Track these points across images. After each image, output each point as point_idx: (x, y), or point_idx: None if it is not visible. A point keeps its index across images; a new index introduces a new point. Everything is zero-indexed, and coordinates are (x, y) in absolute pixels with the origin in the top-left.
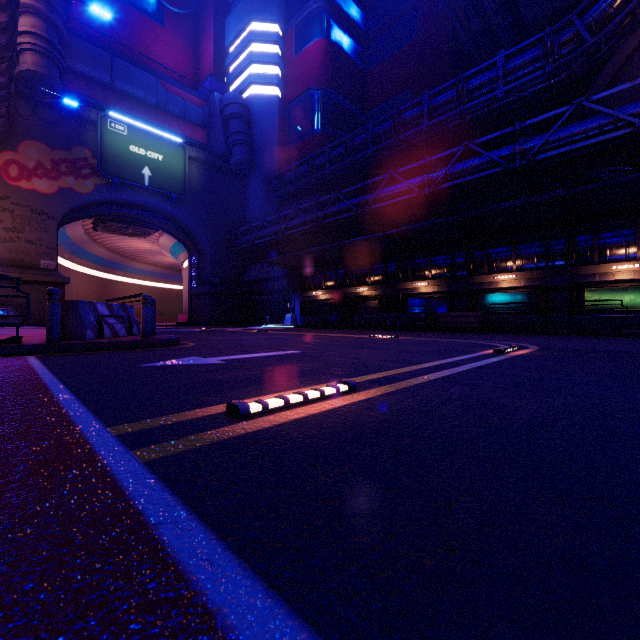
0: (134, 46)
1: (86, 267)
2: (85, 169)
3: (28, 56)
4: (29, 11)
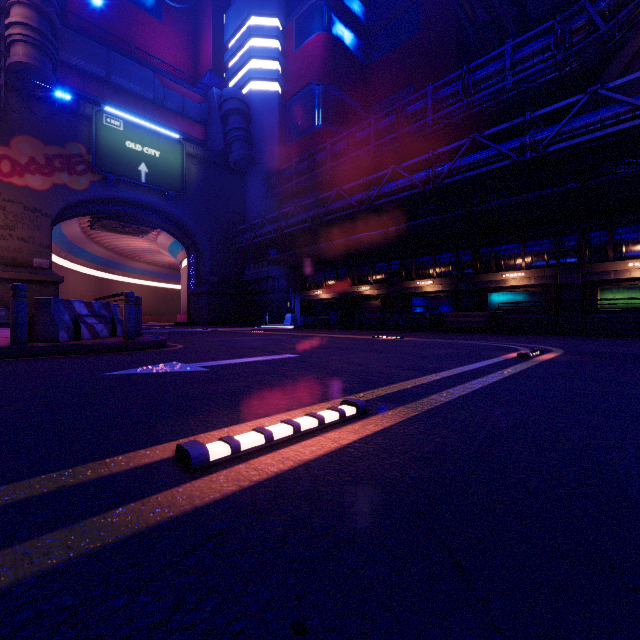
0: (132, 41)
1: (84, 266)
2: (80, 165)
3: (19, 48)
4: (21, 1)
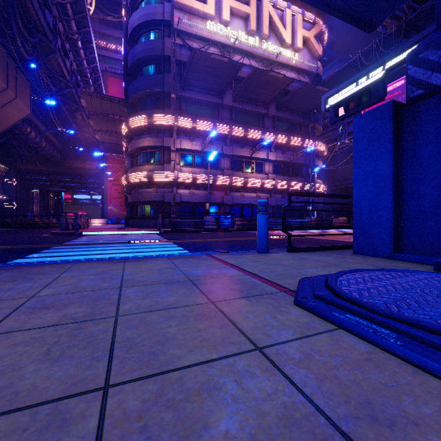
0: None
1: None
2: None
3: None
4: None
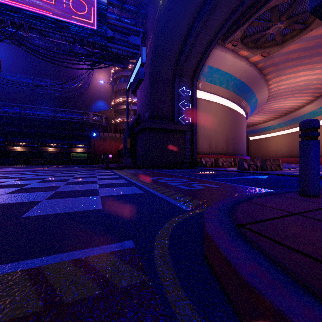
0: None
1: None
2: None
3: None
4: None
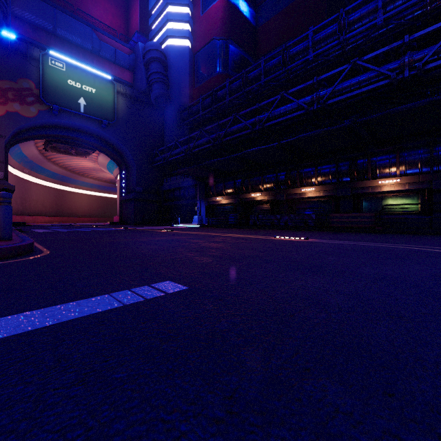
0: (77, 9)
1: (44, 180)
2: (29, 97)
3: None
4: None
